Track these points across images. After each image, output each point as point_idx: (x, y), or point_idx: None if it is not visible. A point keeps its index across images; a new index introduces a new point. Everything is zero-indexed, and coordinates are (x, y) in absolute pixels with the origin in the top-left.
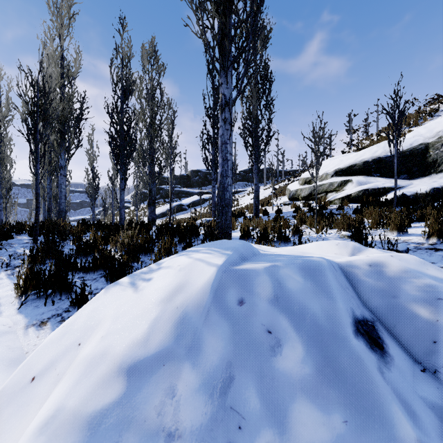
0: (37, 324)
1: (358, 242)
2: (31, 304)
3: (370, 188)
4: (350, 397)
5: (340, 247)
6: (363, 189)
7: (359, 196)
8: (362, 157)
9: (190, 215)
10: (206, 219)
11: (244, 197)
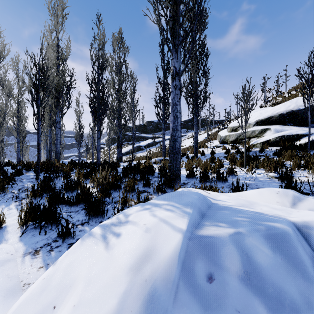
0: (32, 252)
1: (289, 185)
2: (29, 233)
3: (286, 135)
4: None
5: (281, 195)
6: (280, 135)
7: (277, 141)
8: (278, 110)
9: (146, 153)
10: (158, 158)
11: (185, 140)
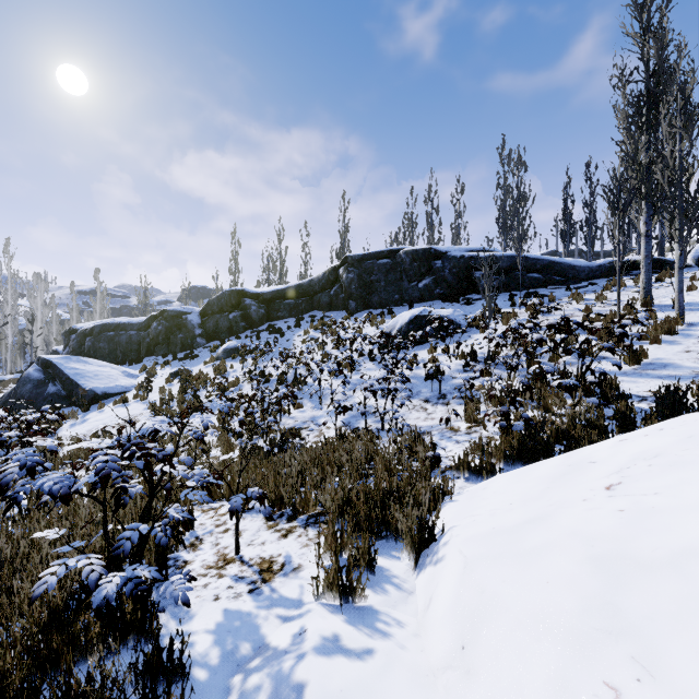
0: None
1: None
2: None
3: None
4: None
5: None
6: None
7: None
8: None
9: None
10: None
11: None
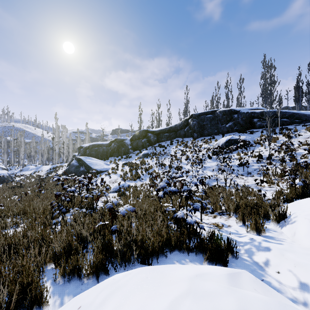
0: None
1: None
2: None
3: None
4: None
5: None
6: None
7: None
8: None
9: None
10: None
11: None
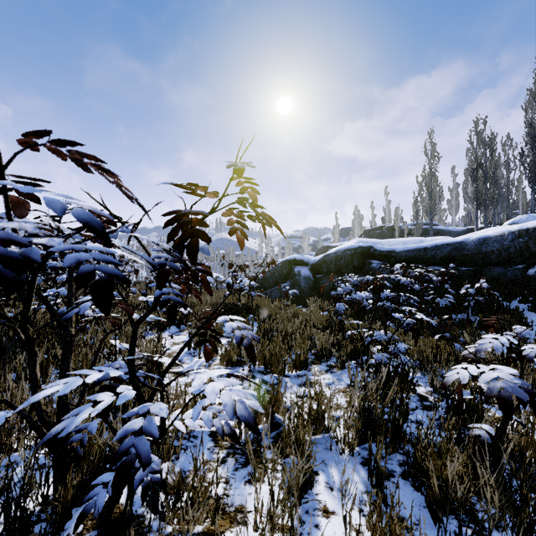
0: None
1: None
2: None
3: None
4: (527, 219)
5: None
6: None
7: None
8: None
9: None
10: None
11: None
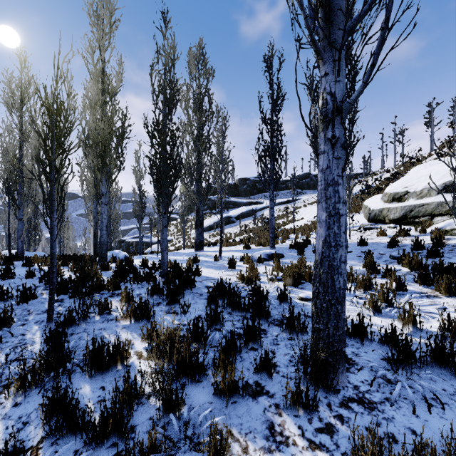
0: None
1: None
2: None
3: None
4: None
5: None
6: None
7: None
8: None
9: (238, 229)
10: (265, 252)
11: (300, 209)
